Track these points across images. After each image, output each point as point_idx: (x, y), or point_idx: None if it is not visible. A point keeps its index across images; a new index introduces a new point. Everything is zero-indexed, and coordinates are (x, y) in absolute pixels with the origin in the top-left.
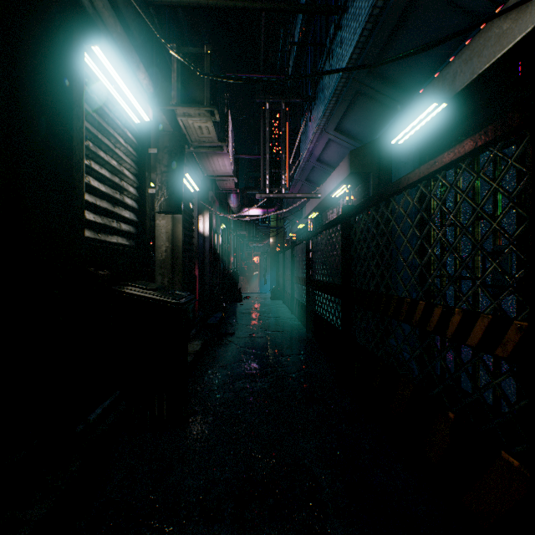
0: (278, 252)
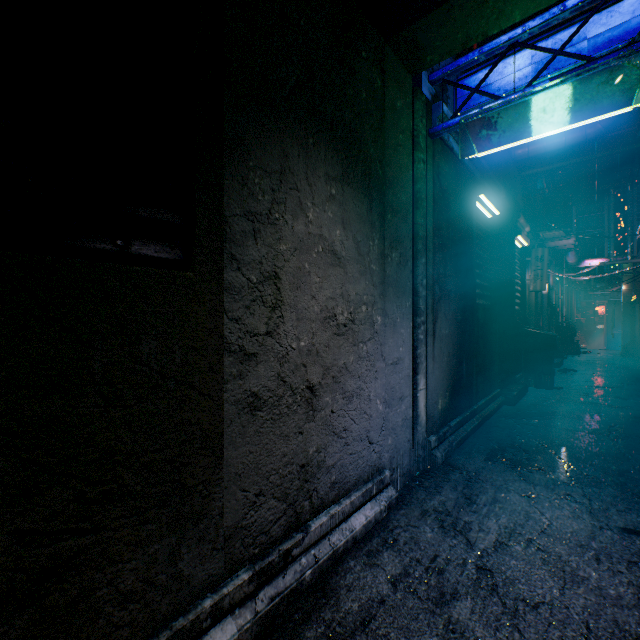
0: (633, 302)
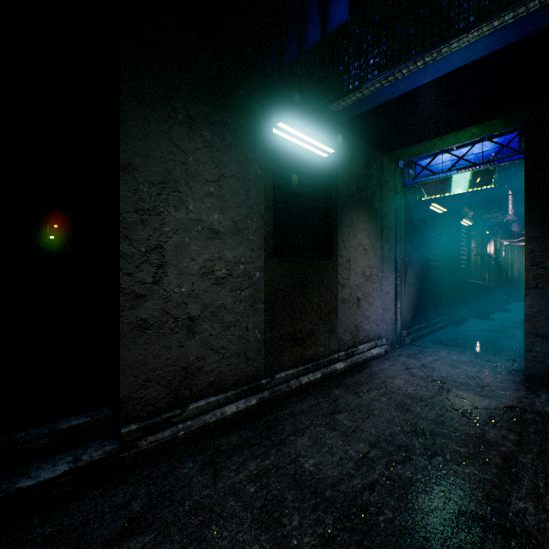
0: None
